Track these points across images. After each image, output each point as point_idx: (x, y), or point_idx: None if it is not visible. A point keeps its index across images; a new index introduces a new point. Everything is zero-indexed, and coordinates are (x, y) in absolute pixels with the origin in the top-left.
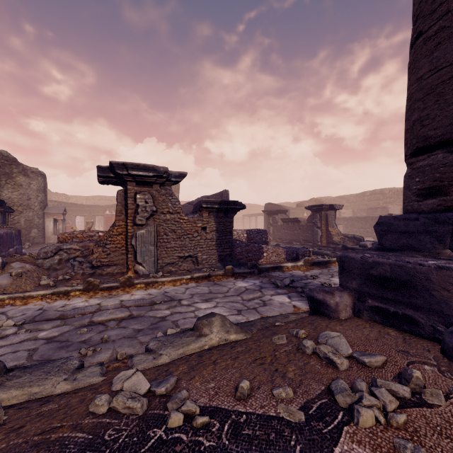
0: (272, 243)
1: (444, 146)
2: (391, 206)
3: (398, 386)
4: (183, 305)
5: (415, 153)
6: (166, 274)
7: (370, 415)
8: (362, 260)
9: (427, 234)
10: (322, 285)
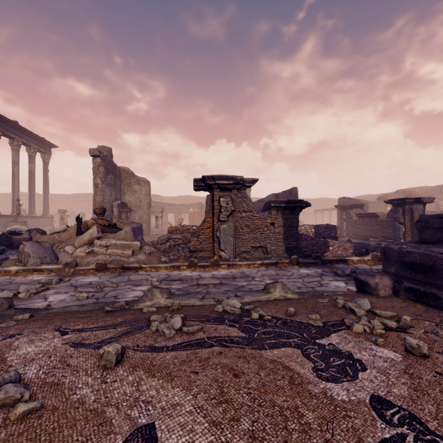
0: (345, 238)
1: None
2: None
3: (389, 321)
4: (256, 281)
5: None
6: (242, 260)
7: (360, 327)
8: (398, 250)
9: None
10: None
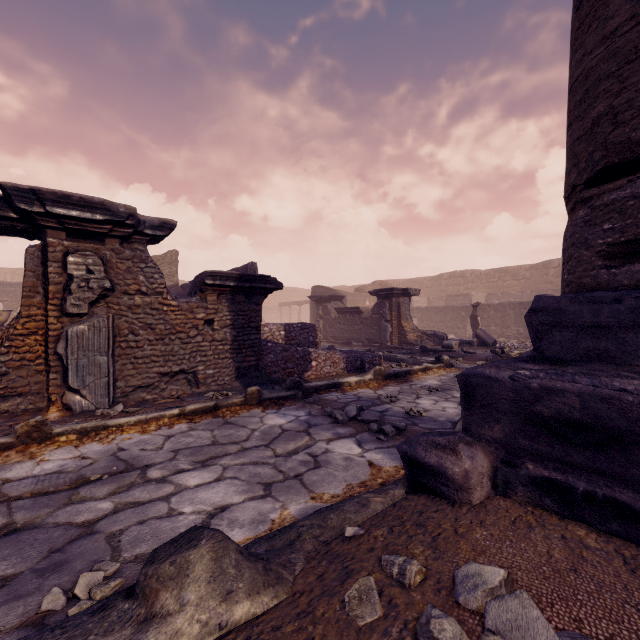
0: (322, 343)
1: None
2: (474, 293)
3: None
4: (151, 480)
5: (597, 179)
6: (131, 409)
7: None
8: (516, 384)
9: (639, 330)
10: (407, 414)
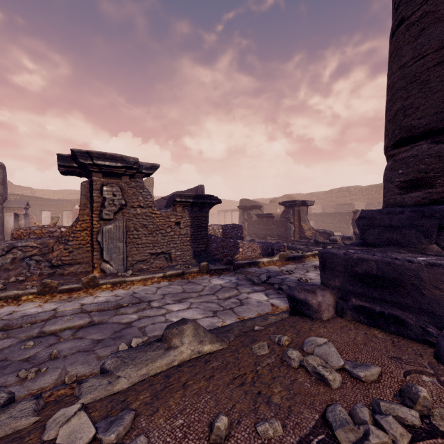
0: (247, 238)
1: (428, 137)
2: (356, 202)
3: (406, 411)
4: (153, 307)
5: (397, 144)
6: (136, 273)
7: None
8: (346, 257)
9: (412, 229)
10: (298, 281)
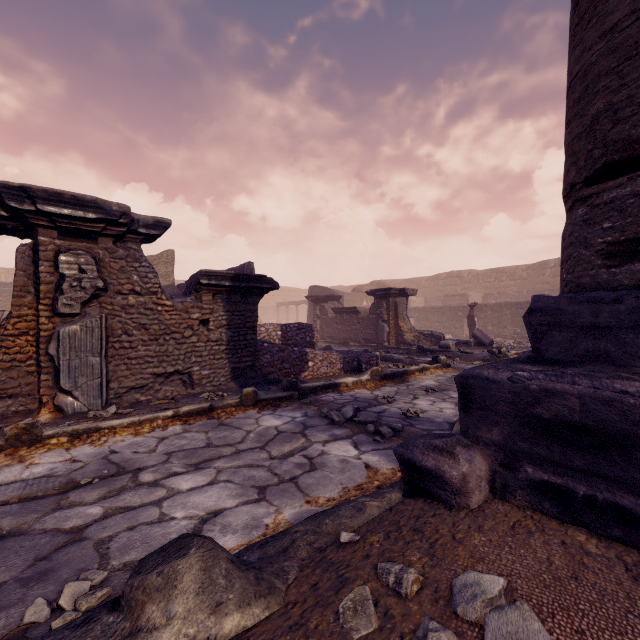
0: (319, 344)
1: None
2: (471, 293)
3: None
4: (143, 484)
5: (596, 177)
6: (124, 411)
7: None
8: (515, 386)
9: (639, 331)
10: (404, 415)
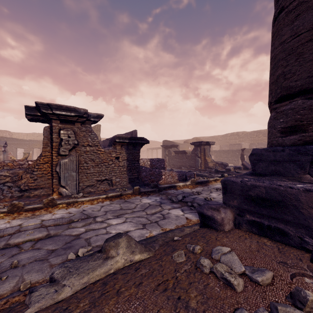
0: (167, 168)
1: (302, 95)
2: (243, 143)
3: None
4: (97, 222)
5: (279, 100)
6: (86, 195)
7: None
8: (242, 184)
9: (291, 163)
10: (205, 199)
